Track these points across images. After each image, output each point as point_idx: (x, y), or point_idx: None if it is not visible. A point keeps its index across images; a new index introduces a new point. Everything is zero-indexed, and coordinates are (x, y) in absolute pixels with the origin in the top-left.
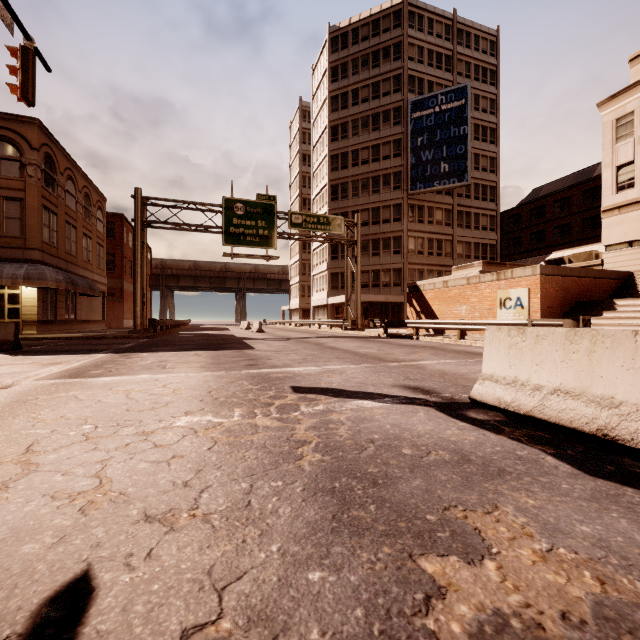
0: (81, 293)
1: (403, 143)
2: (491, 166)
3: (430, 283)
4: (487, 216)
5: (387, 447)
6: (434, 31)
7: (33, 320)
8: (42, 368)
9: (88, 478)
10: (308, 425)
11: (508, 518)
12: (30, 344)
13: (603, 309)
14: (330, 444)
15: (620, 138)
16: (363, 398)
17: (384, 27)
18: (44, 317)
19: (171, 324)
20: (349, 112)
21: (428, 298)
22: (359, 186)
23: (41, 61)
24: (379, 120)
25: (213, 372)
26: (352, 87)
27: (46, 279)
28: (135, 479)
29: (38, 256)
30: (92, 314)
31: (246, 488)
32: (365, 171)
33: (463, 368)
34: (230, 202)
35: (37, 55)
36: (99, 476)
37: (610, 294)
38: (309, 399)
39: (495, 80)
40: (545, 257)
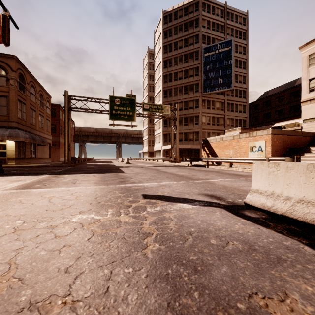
0: (38, 144)
1: (200, 69)
2: (244, 80)
3: (214, 139)
4: (242, 105)
5: (200, 238)
6: (215, 13)
7: (13, 157)
8: (9, 183)
9: (2, 264)
10: (151, 221)
11: (299, 307)
12: (10, 170)
13: (304, 152)
14: (164, 235)
15: (311, 65)
16: (182, 202)
17: (190, 11)
18: (19, 156)
19: (83, 159)
20: (172, 53)
21: (213, 146)
22: (177, 90)
23: (13, 23)
24: (187, 57)
25: (100, 186)
26: (174, 41)
27: (19, 137)
28: (33, 265)
29: (15, 125)
30: (44, 154)
31: (107, 274)
32: (180, 83)
33: (235, 183)
34: (113, 98)
35: (11, 19)
36: (10, 263)
37: (307, 144)
38: (152, 203)
39: (246, 37)
40: (271, 126)
